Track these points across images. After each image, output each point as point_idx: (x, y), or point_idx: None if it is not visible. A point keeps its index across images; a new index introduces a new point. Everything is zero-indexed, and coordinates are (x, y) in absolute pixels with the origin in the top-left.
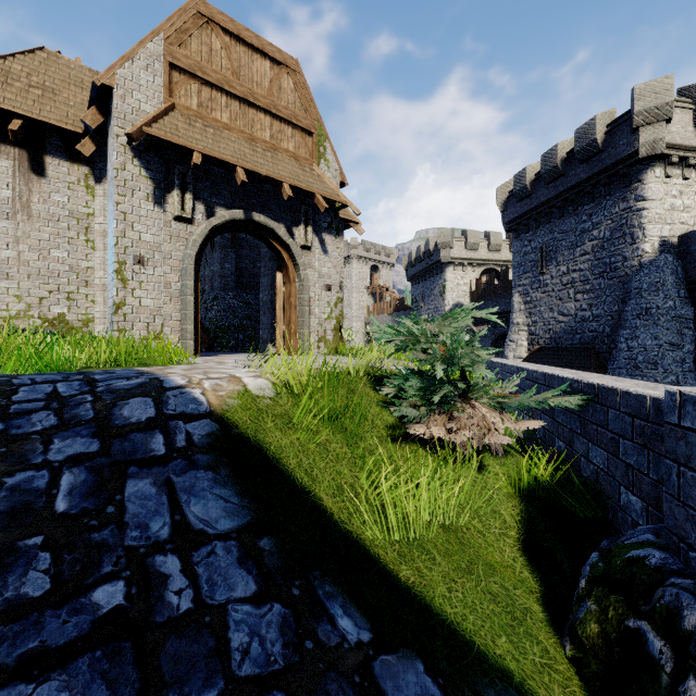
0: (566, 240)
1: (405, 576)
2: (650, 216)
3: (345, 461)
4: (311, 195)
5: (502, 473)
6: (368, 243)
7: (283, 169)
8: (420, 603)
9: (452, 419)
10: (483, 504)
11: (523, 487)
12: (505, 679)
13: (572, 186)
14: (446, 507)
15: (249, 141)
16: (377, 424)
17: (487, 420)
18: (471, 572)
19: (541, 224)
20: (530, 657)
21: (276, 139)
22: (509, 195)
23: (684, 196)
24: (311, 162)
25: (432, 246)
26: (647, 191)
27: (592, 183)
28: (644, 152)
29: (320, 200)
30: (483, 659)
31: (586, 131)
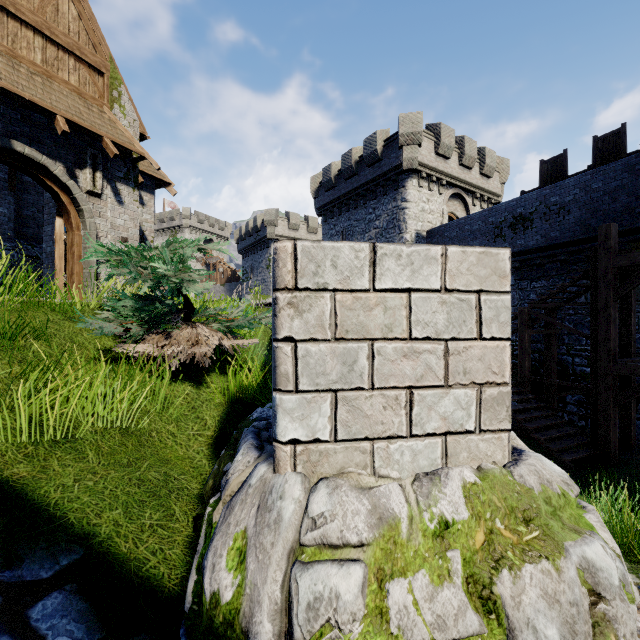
0: (359, 227)
1: (12, 473)
2: (410, 214)
3: (3, 376)
4: (98, 137)
5: (223, 387)
6: (201, 214)
7: (58, 100)
8: (11, 492)
9: (169, 338)
10: (188, 412)
11: (237, 397)
12: (79, 541)
13: (362, 184)
14: (140, 416)
15: (8, 57)
16: (87, 347)
17: (200, 336)
18: (130, 466)
19: (342, 212)
20: (141, 521)
21: (52, 66)
22: (320, 185)
23: (430, 202)
24: (101, 104)
25: (259, 222)
26: (408, 195)
27: (375, 183)
28: (406, 165)
29: (108, 144)
30: (62, 529)
31: (371, 141)
